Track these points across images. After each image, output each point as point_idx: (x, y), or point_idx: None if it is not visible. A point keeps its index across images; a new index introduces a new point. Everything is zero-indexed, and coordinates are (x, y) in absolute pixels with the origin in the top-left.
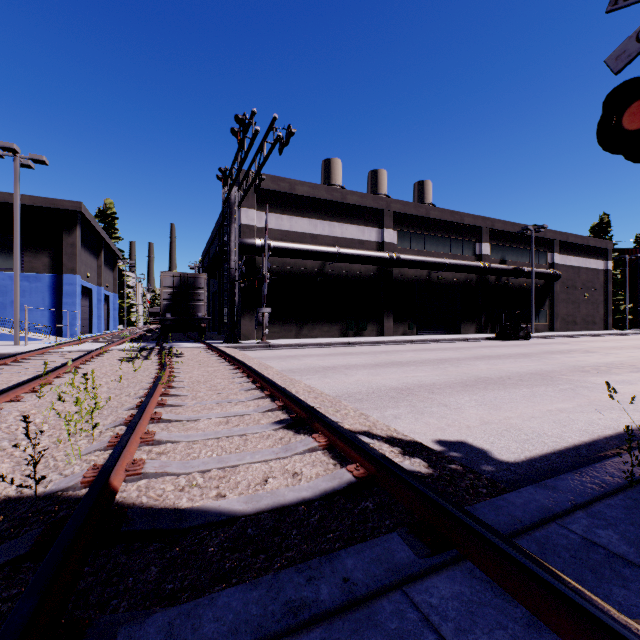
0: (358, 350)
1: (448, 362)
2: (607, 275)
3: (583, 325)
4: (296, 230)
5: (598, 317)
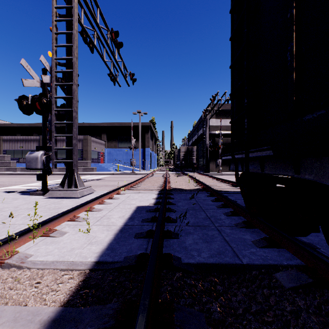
0: None
1: None
2: None
3: None
4: None
5: None
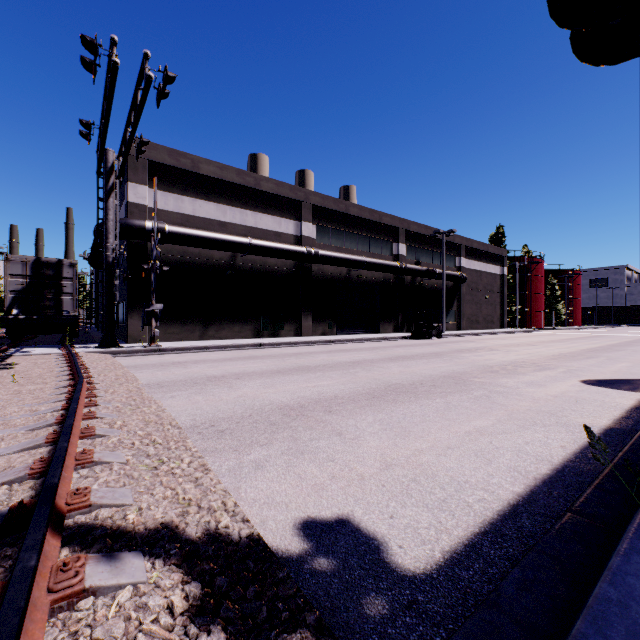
0: (267, 353)
1: (360, 365)
2: (503, 279)
3: (484, 324)
4: (201, 215)
5: (496, 317)
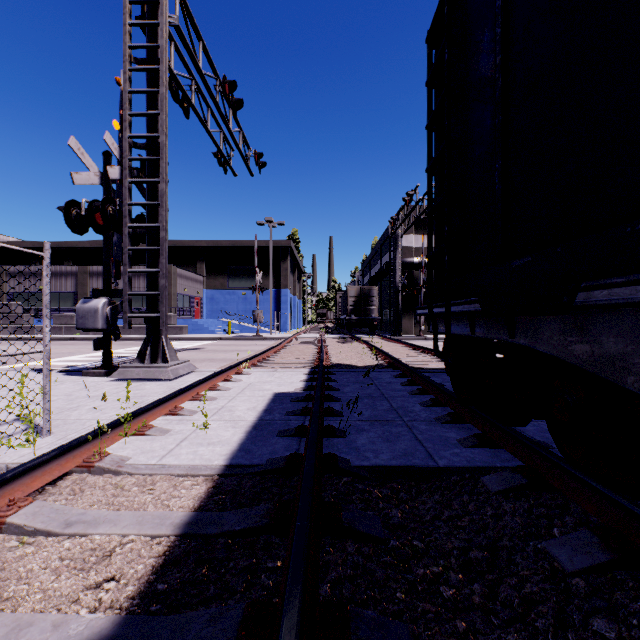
0: None
1: None
2: None
3: None
4: None
5: None
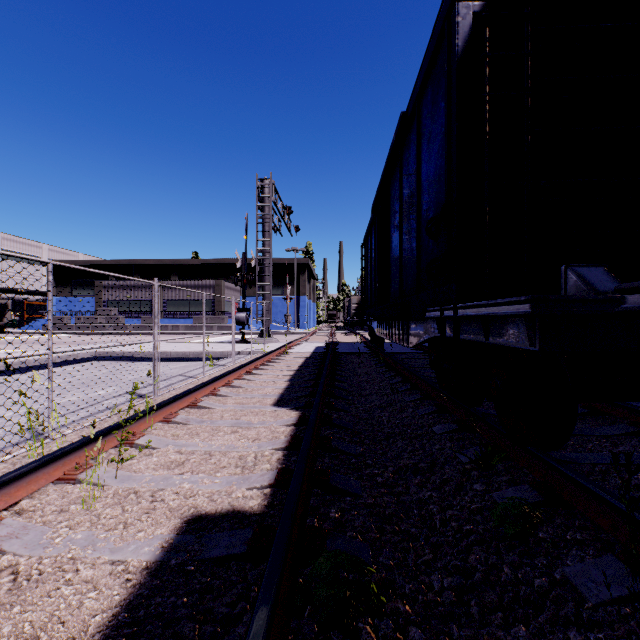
0: None
1: None
2: None
3: None
4: None
5: None
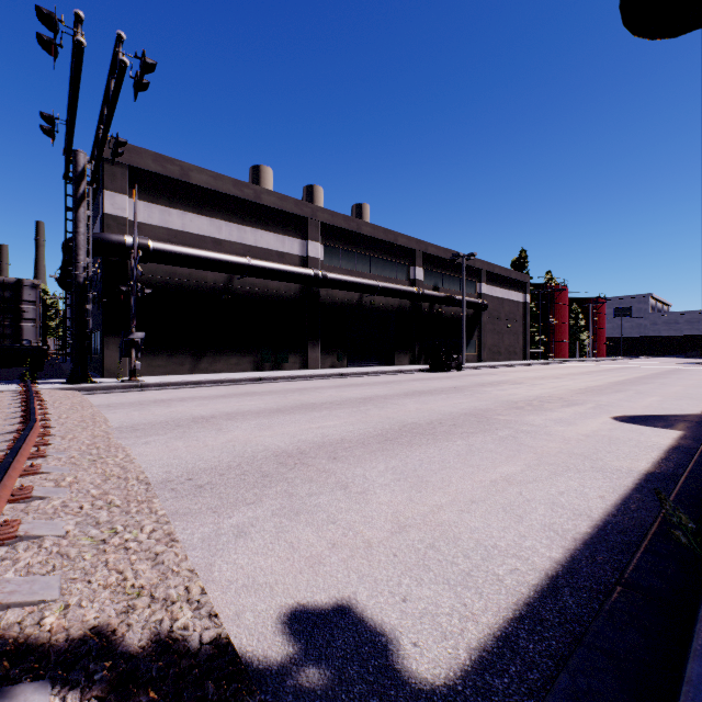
0: (268, 388)
1: (373, 402)
2: (525, 307)
3: (506, 355)
4: (191, 231)
5: (518, 348)
